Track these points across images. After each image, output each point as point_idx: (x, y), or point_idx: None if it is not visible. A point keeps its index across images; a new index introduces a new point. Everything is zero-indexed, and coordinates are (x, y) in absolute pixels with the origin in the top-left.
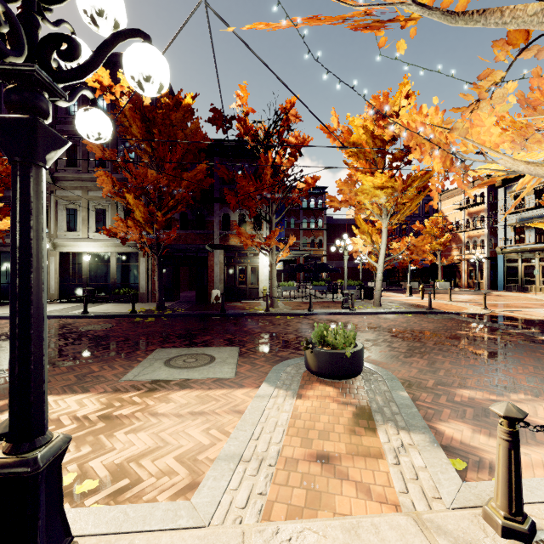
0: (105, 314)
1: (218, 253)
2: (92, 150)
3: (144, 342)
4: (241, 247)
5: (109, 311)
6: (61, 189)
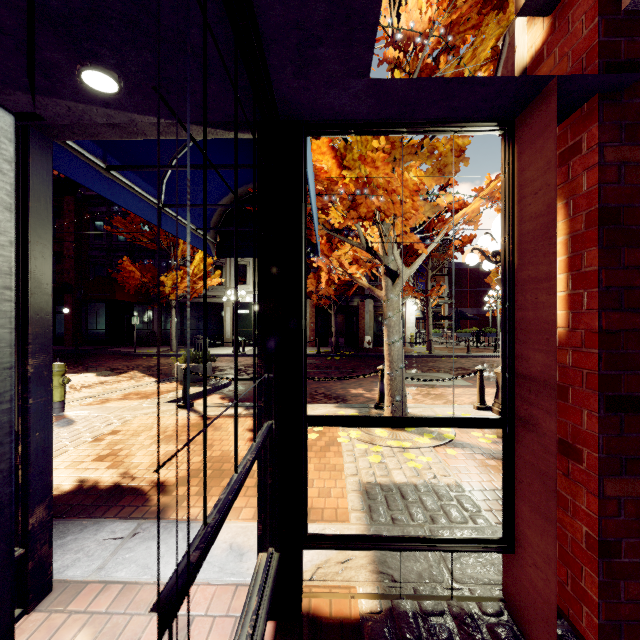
0: None
1: (368, 303)
2: None
3: (371, 370)
4: None
5: None
6: None
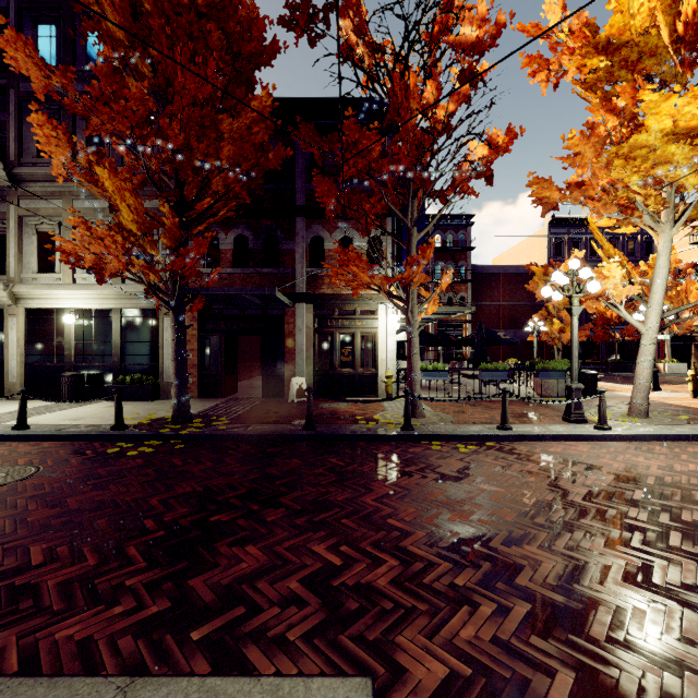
0: (57, 433)
1: (302, 310)
2: (18, 66)
3: (2, 594)
4: (345, 299)
5: (79, 422)
6: (28, 198)
